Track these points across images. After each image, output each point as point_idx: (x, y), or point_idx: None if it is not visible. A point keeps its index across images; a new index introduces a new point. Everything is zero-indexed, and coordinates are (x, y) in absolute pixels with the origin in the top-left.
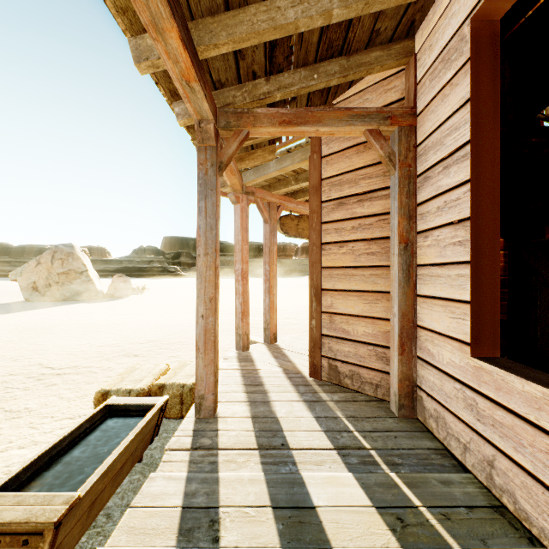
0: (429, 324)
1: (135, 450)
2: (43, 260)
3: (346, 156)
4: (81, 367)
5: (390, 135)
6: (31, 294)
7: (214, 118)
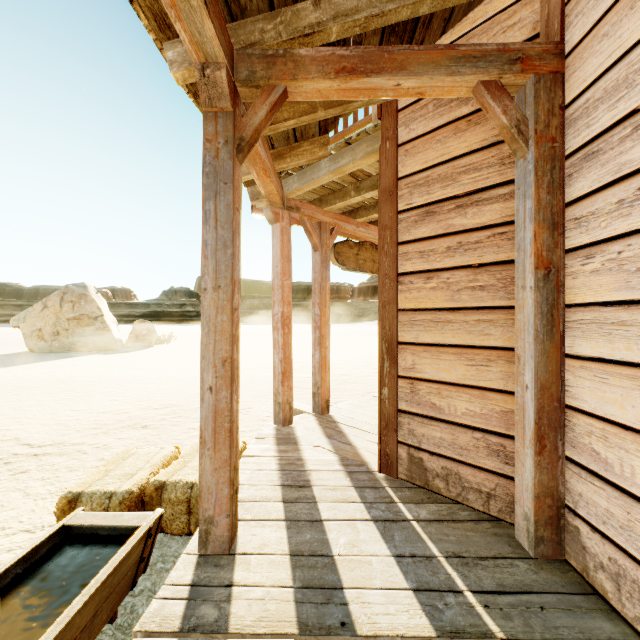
0: (596, 407)
1: (94, 617)
2: (50, 303)
3: (438, 140)
4: (68, 444)
5: (516, 94)
6: (35, 344)
7: (229, 62)
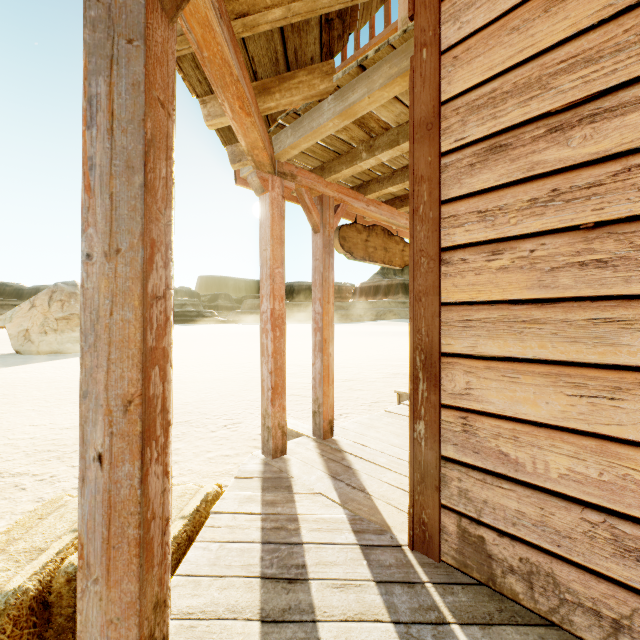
0: None
1: None
2: (38, 302)
3: (512, 28)
4: (6, 475)
5: None
6: (22, 345)
7: None
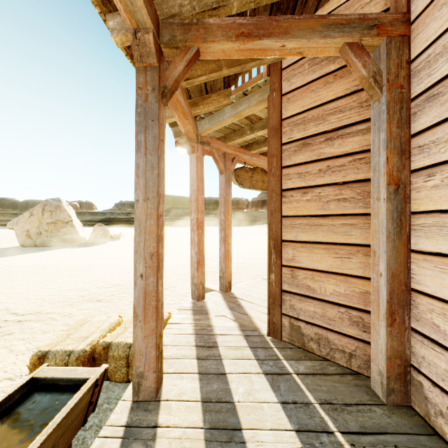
0: (436, 291)
1: None
2: (35, 212)
3: (312, 90)
4: (43, 313)
5: (372, 53)
6: (25, 240)
7: (155, 28)
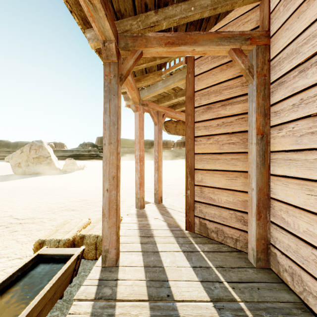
0: (283, 198)
1: (54, 294)
2: (24, 150)
3: (213, 74)
4: (36, 218)
5: (248, 54)
6: (17, 170)
7: (116, 39)
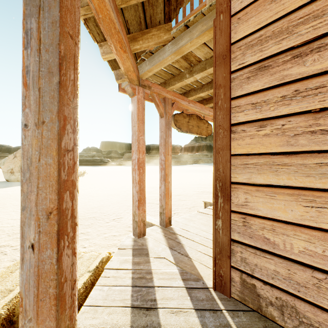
0: None
1: None
2: (18, 154)
3: (271, 0)
4: None
5: None
6: (9, 177)
7: None
